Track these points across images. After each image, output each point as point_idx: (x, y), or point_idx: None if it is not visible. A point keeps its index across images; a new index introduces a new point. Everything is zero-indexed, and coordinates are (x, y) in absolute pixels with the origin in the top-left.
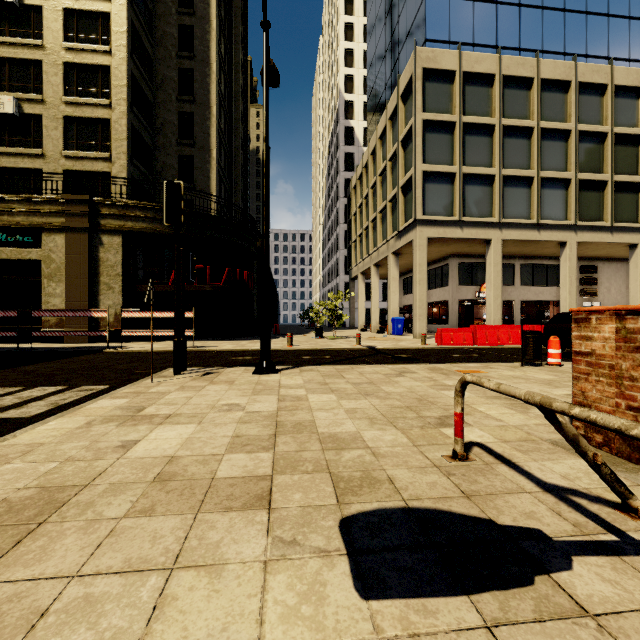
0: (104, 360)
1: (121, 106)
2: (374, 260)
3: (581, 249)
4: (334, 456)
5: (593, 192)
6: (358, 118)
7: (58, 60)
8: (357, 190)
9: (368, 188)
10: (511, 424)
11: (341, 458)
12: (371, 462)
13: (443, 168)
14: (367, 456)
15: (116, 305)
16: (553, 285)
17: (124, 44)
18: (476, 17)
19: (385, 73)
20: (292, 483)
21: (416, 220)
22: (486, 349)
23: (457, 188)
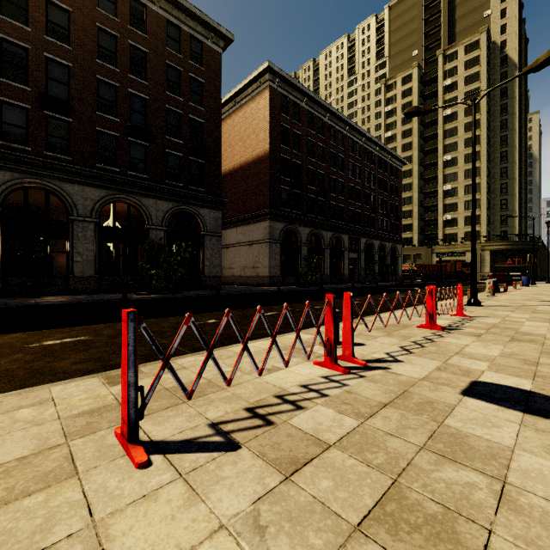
0: None
1: (484, 210)
2: None
3: None
4: None
5: None
6: None
7: (462, 201)
8: None
9: None
10: None
11: None
12: None
13: None
14: None
15: (488, 271)
16: None
17: (485, 191)
18: None
19: None
20: None
21: None
22: None
23: None
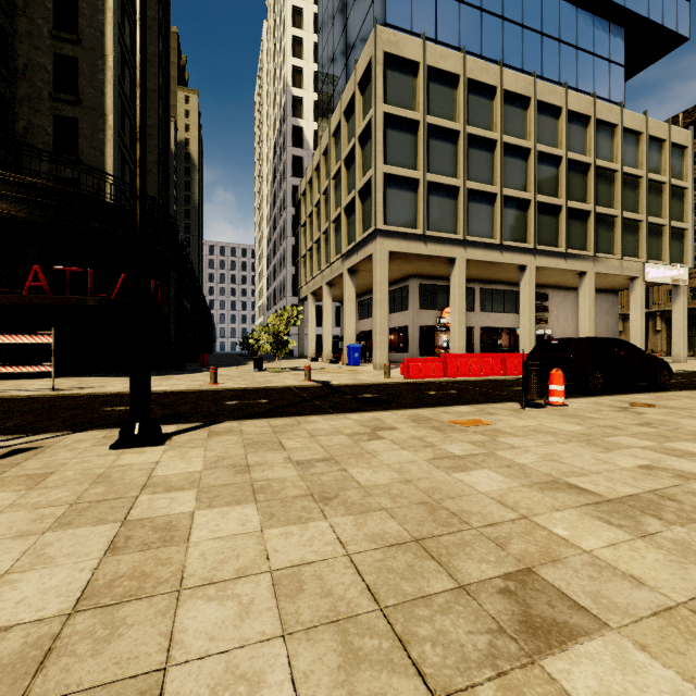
0: None
1: None
2: (327, 278)
3: (537, 275)
4: None
5: (550, 216)
6: (308, 118)
7: None
8: (307, 196)
9: (320, 193)
10: (675, 598)
11: None
12: None
13: (406, 172)
14: None
15: None
16: (510, 312)
17: None
18: (439, 11)
19: (339, 63)
20: None
21: (376, 230)
22: (460, 382)
23: (421, 197)
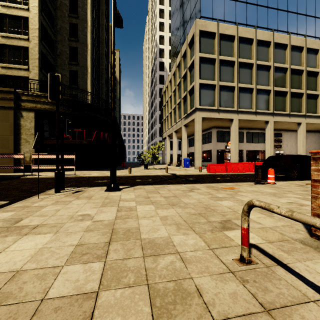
0: (17, 183)
1: (35, 40)
2: (174, 129)
3: (275, 125)
4: (152, 264)
5: (281, 97)
6: (166, 57)
7: None
8: (166, 93)
9: (171, 92)
10: (267, 226)
11: (157, 266)
12: (181, 269)
13: (210, 82)
14: (177, 262)
15: (31, 151)
16: (261, 142)
17: (36, 5)
18: (225, 7)
19: (180, 34)
20: (114, 302)
21: (196, 108)
22: (232, 175)
23: (216, 92)
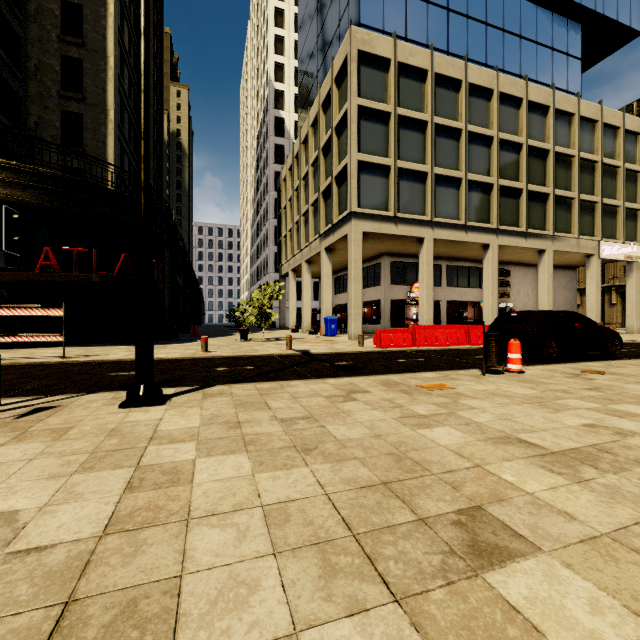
0: None
1: None
2: (306, 256)
3: (499, 253)
4: None
5: (511, 199)
6: (289, 109)
7: None
8: (288, 182)
9: (299, 179)
10: (600, 529)
11: None
12: None
13: (378, 159)
14: None
15: None
16: (474, 287)
17: None
18: (409, 12)
19: (317, 60)
20: None
21: (351, 212)
22: (427, 351)
23: (392, 182)
